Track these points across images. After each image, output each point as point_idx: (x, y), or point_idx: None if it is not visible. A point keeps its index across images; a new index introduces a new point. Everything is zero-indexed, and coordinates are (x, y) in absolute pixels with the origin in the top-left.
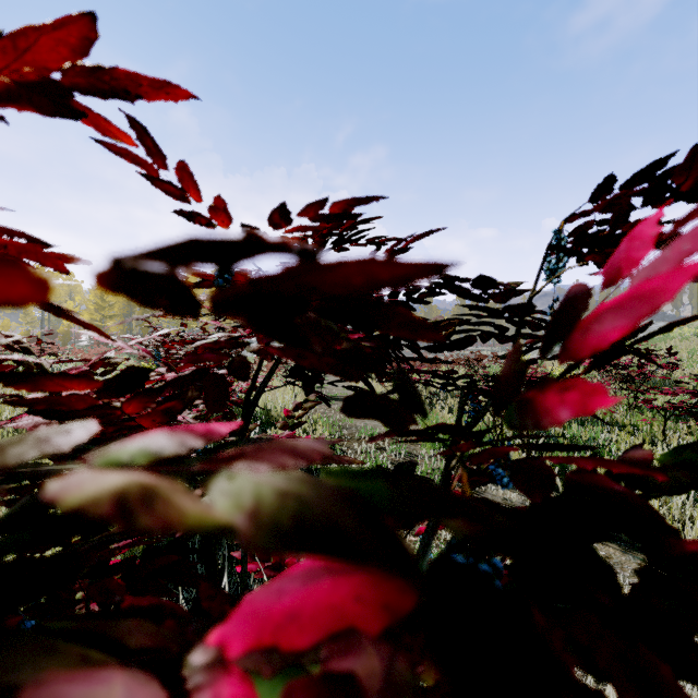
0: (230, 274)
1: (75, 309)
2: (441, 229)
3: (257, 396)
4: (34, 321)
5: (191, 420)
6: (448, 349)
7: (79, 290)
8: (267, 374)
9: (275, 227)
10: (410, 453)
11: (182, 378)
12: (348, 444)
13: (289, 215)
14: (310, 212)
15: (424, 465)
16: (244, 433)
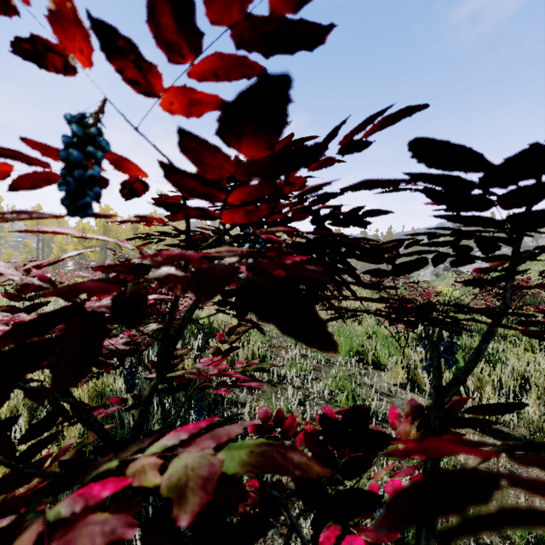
0: (96, 144)
1: (63, 241)
2: (418, 109)
3: (181, 328)
4: (32, 250)
5: (121, 346)
6: (395, 273)
7: (66, 227)
8: (193, 302)
9: (169, 52)
10: (329, 359)
11: (34, 321)
12: (277, 352)
13: (192, 17)
14: (232, 4)
15: (342, 371)
16: (164, 373)
